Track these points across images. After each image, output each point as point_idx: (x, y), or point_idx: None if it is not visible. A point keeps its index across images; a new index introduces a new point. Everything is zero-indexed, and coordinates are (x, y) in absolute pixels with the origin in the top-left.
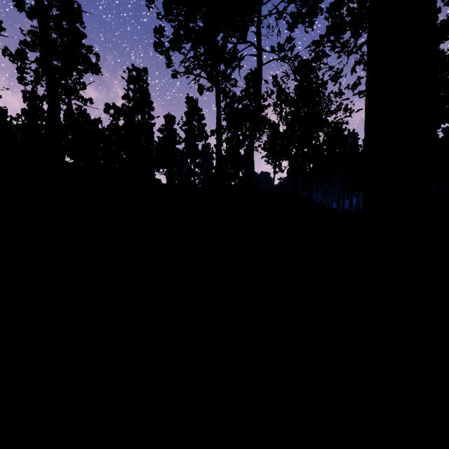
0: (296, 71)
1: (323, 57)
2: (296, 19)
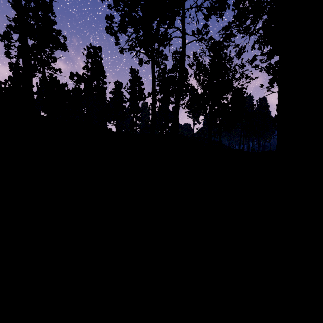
0: (210, 49)
1: (231, 37)
2: (210, 11)
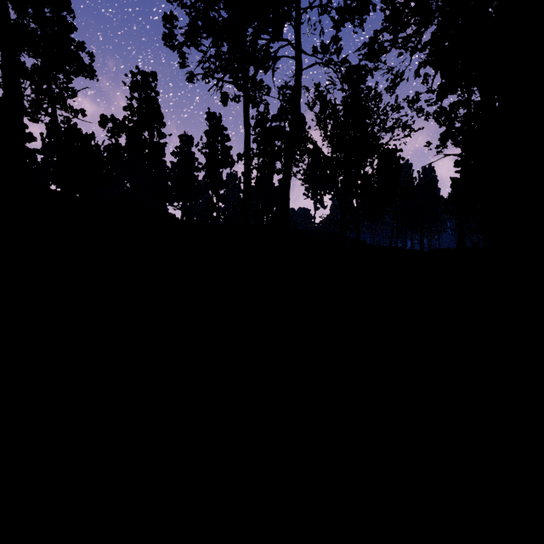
0: (344, 79)
1: (381, 53)
2: (343, 14)
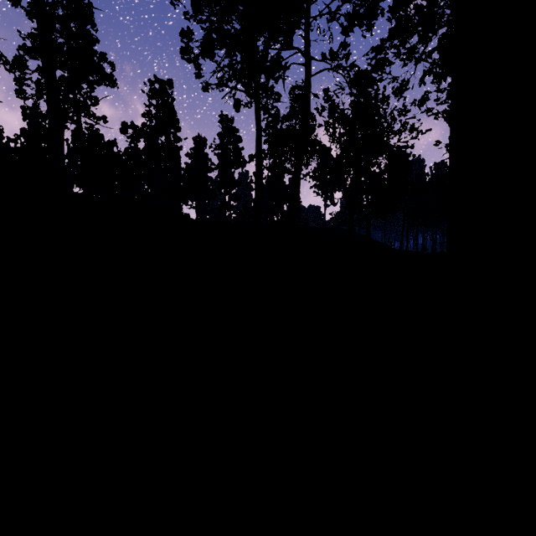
0: (352, 84)
1: (386, 65)
2: (352, 21)
